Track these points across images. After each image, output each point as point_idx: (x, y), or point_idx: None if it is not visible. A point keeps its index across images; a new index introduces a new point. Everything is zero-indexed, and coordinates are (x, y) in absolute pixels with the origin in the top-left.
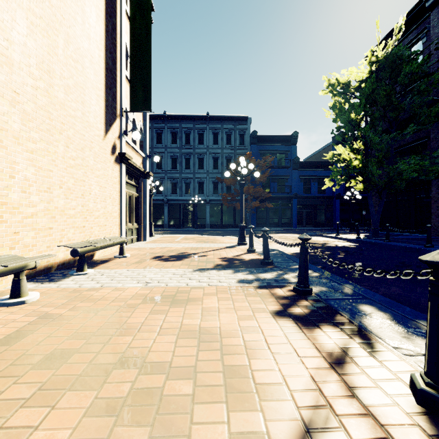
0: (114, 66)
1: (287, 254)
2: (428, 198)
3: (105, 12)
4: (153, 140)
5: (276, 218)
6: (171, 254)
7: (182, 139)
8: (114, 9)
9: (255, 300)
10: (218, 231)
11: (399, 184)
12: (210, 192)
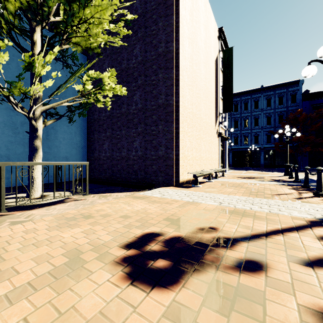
0: (217, 96)
1: (315, 180)
2: None
3: (215, 78)
4: None
5: None
6: (244, 177)
7: (241, 107)
8: (217, 72)
9: (283, 187)
10: (271, 169)
11: None
12: (264, 141)
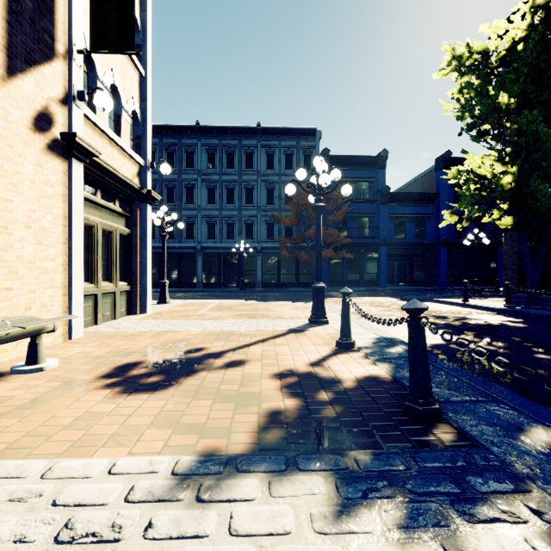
0: None
1: (439, 360)
2: None
3: None
4: (181, 162)
5: (357, 273)
6: (163, 355)
7: (222, 161)
8: None
9: None
10: (274, 292)
11: None
12: (263, 236)
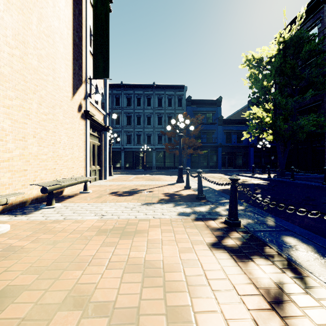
0: (80, 42)
1: (216, 190)
2: (322, 147)
3: None
4: (113, 103)
5: (206, 162)
6: (124, 190)
7: (134, 102)
8: None
9: (193, 231)
10: (162, 172)
11: (301, 136)
12: (156, 142)
